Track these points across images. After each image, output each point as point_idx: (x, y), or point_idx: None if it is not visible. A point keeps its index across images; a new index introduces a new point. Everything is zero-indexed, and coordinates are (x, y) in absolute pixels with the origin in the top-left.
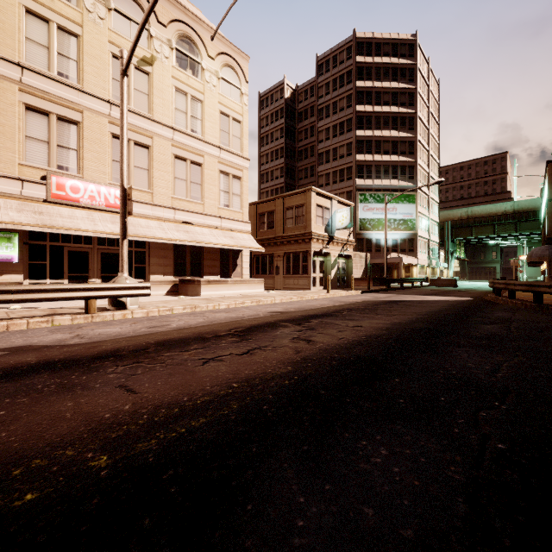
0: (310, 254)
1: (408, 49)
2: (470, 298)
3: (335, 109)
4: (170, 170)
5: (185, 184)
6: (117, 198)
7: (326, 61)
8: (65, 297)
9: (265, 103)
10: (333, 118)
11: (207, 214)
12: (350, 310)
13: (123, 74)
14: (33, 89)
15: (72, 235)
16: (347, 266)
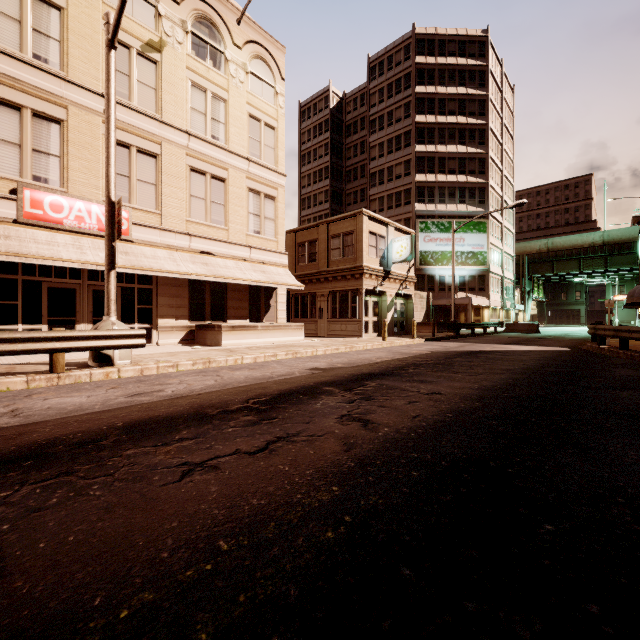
0: (362, 292)
1: (478, 48)
2: (566, 349)
3: (390, 121)
4: (184, 186)
5: (204, 204)
6: None
7: (379, 63)
8: (17, 350)
9: (306, 114)
10: (388, 131)
11: (232, 242)
12: (417, 365)
13: (110, 46)
14: None
15: (54, 267)
16: (406, 307)
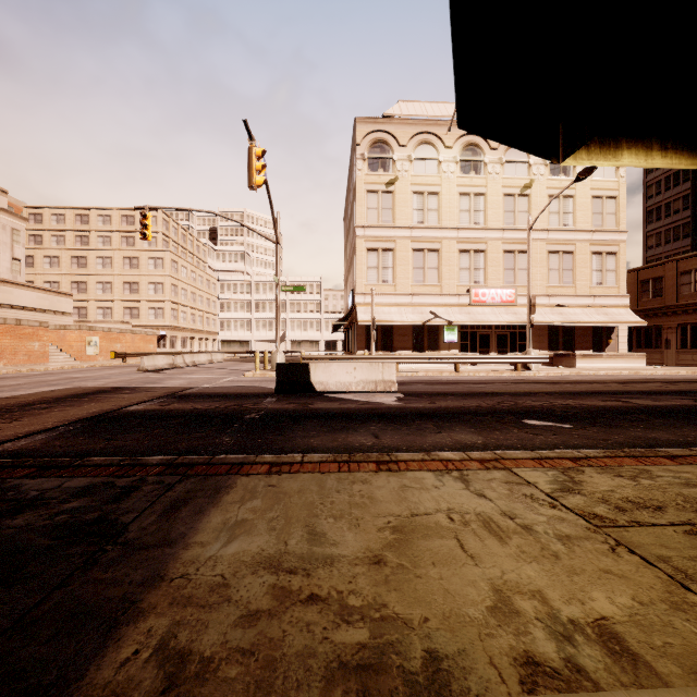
0: None
1: None
2: None
3: None
4: (544, 264)
5: (558, 272)
6: (507, 296)
7: None
8: (508, 362)
9: None
10: None
11: (578, 295)
12: None
13: (530, 229)
14: (462, 239)
15: (481, 324)
16: None
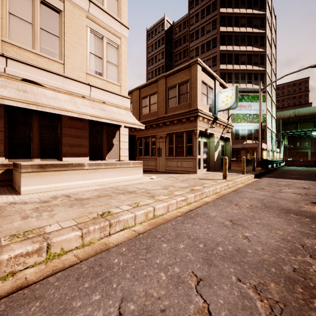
0: (196, 133)
1: None
2: None
3: (203, 32)
4: None
5: (31, 28)
6: None
7: None
8: None
9: (150, 35)
10: (201, 39)
11: (68, 76)
12: None
13: None
14: None
15: None
16: (225, 148)
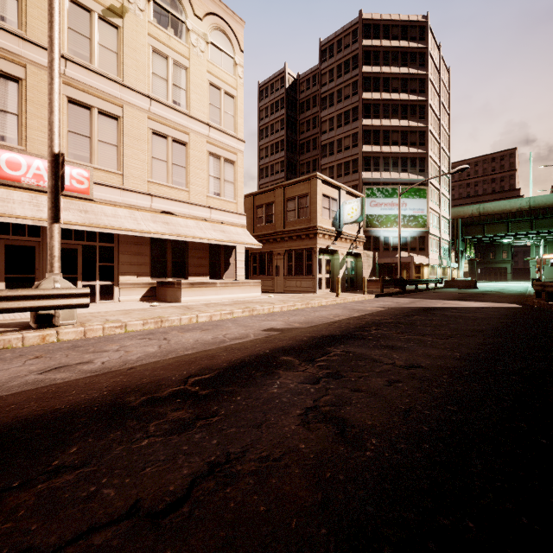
0: (316, 251)
1: (418, 32)
2: (516, 305)
3: (339, 98)
4: (146, 148)
5: (166, 166)
6: (74, 179)
7: (330, 46)
8: None
9: (264, 93)
10: (337, 107)
11: (193, 203)
12: (378, 325)
13: None
14: None
15: (11, 225)
16: (355, 265)
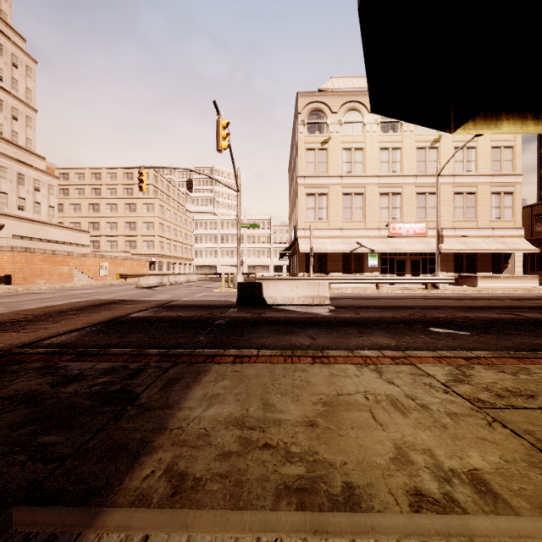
0: None
1: None
2: None
3: None
4: (451, 203)
5: (462, 209)
6: (420, 229)
7: None
8: (419, 282)
9: None
10: None
11: (480, 228)
12: None
13: (438, 175)
14: (382, 184)
15: (398, 252)
16: None
